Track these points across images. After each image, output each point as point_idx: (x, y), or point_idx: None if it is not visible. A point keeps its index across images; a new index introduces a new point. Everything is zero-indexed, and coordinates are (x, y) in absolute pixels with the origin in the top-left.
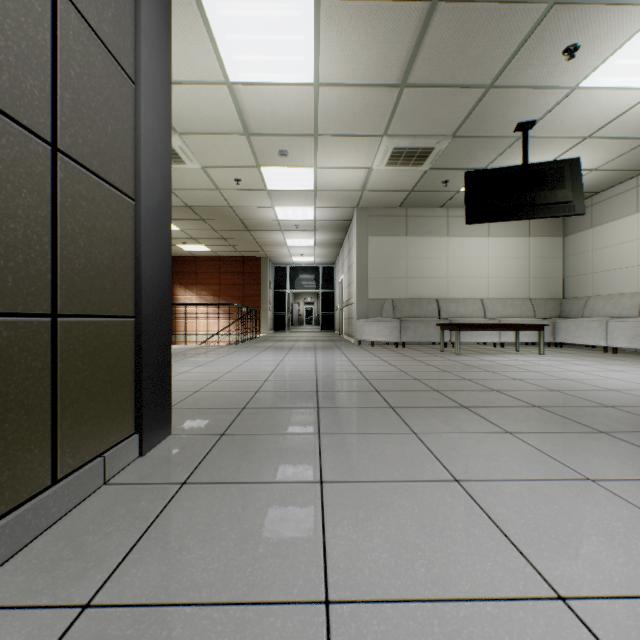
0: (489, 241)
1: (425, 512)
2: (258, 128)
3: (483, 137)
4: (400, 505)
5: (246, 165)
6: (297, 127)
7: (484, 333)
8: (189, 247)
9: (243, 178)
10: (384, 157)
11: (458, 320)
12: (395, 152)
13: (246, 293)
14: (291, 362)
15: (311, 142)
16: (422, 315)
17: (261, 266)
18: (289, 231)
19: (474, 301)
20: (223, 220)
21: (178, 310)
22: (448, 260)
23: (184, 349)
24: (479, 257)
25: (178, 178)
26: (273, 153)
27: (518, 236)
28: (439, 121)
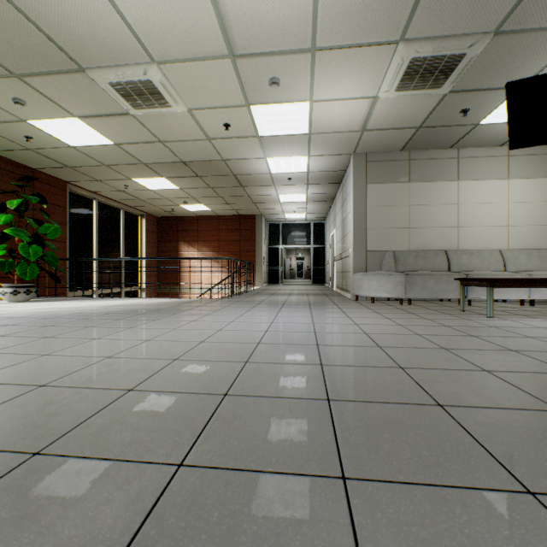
0: (508, 184)
1: None
2: (244, 45)
3: (538, 30)
4: None
5: (234, 104)
6: (290, 38)
7: (509, 289)
8: (190, 207)
9: (232, 122)
10: (395, 77)
11: (476, 274)
12: (411, 67)
13: (242, 249)
14: (283, 325)
15: (307, 62)
16: (428, 268)
17: (256, 223)
18: (282, 186)
19: (491, 252)
20: (217, 176)
21: (182, 265)
22: (458, 207)
23: (174, 303)
24: (496, 202)
25: (167, 127)
26: (263, 84)
27: (545, 177)
28: (482, 6)
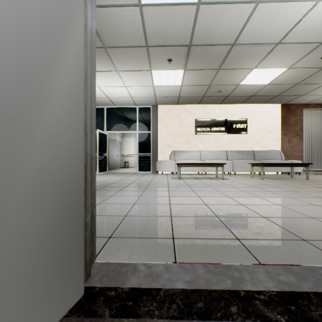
0: None
1: (108, 207)
2: None
3: None
4: (103, 209)
5: None
6: None
7: None
8: None
9: None
10: None
11: None
12: None
13: None
14: None
15: None
16: None
17: None
18: None
19: None
20: None
21: None
22: None
23: None
24: None
25: None
26: None
27: None
28: None
